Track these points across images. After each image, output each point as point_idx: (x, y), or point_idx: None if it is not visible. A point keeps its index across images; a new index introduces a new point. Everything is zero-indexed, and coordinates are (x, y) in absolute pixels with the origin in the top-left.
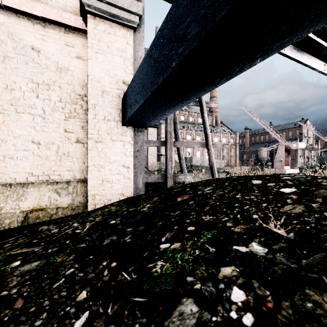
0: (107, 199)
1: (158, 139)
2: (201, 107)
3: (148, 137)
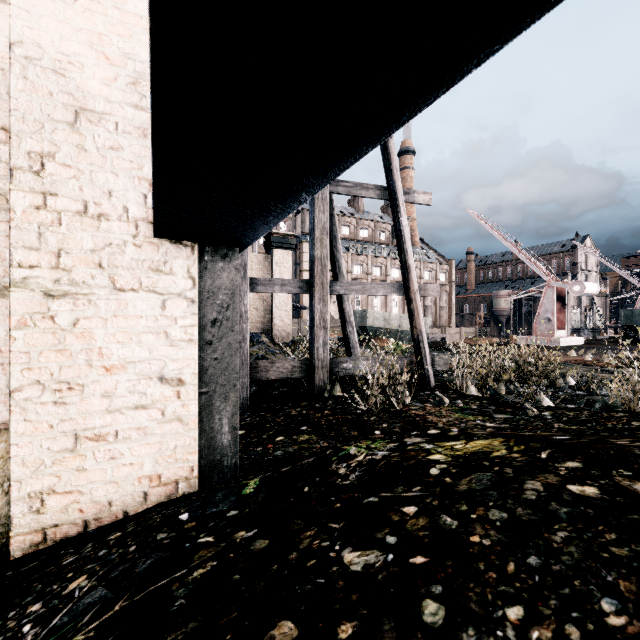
0: (93, 501)
1: (297, 273)
2: (393, 201)
3: (274, 270)
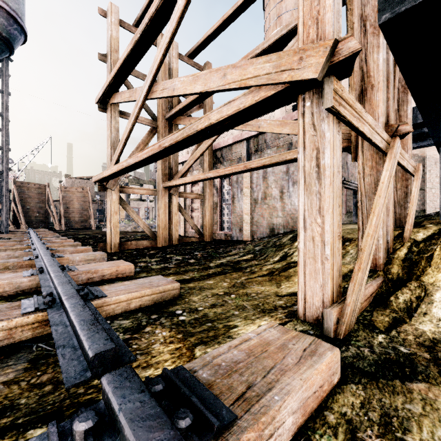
0: None
1: None
2: None
3: None
